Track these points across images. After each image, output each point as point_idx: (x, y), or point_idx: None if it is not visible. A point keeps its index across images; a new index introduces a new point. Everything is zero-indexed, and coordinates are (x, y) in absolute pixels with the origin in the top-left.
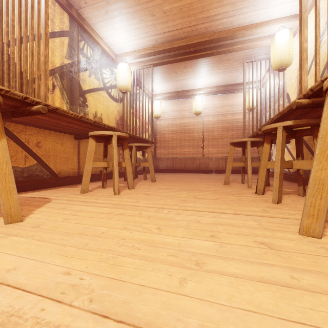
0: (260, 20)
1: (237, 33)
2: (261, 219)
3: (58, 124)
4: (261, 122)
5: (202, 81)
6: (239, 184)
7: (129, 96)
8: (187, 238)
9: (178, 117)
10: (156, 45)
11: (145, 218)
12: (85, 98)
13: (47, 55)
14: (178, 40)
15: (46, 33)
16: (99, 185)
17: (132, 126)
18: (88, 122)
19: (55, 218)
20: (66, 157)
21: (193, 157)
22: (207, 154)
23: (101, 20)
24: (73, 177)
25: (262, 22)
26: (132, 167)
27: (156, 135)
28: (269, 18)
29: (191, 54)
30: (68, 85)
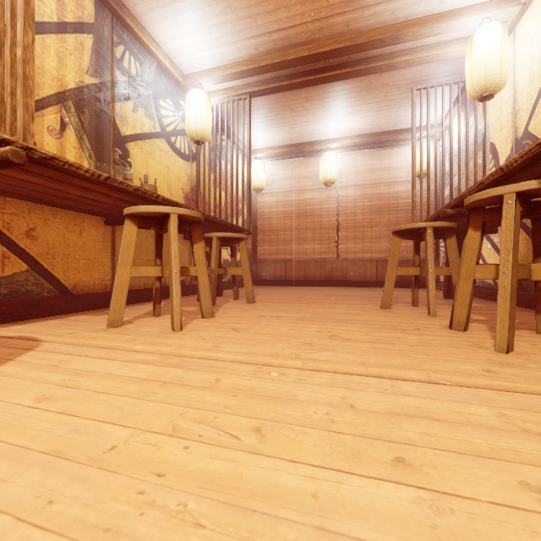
0: (445, 7)
1: (403, 32)
2: (495, 397)
3: (66, 194)
4: (443, 195)
5: (336, 125)
6: (408, 307)
7: (209, 150)
8: (335, 469)
9: (295, 189)
10: (255, 57)
11: (227, 396)
12: (127, 149)
13: (29, 45)
14: (295, 47)
15: (27, 0)
16: (150, 310)
17: (214, 203)
18: (124, 190)
19: (17, 396)
20: (89, 258)
21: (320, 259)
22: (345, 253)
23: (155, 6)
24: (101, 294)
25: (450, 10)
26: (212, 276)
27: (256, 220)
28: (462, 3)
29: (319, 74)
30: (93, 125)
